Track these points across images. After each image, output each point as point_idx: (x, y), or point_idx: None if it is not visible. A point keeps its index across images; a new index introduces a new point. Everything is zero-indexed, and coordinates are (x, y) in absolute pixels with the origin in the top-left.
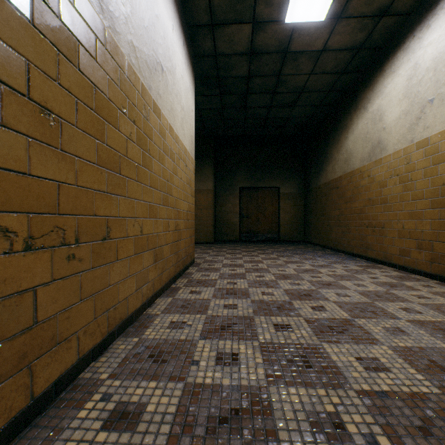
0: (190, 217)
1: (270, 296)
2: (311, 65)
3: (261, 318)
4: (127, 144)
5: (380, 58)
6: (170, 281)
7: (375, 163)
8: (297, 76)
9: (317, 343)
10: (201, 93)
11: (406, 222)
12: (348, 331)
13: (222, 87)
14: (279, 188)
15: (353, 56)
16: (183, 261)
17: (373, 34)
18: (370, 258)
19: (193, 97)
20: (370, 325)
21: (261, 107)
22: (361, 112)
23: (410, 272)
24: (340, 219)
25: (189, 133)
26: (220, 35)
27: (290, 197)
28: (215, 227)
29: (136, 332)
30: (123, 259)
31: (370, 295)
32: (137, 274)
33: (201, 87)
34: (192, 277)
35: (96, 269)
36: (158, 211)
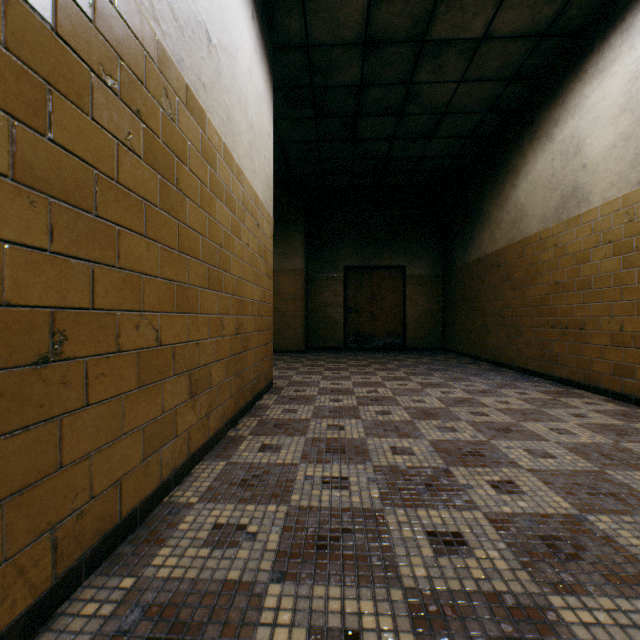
0: (266, 311)
1: (407, 457)
2: (462, 64)
3: (398, 515)
4: (118, 156)
5: (577, 50)
6: (225, 426)
7: (567, 223)
8: (438, 86)
9: (534, 594)
10: (284, 115)
11: (627, 319)
12: (587, 551)
13: (317, 105)
14: (405, 267)
15: (532, 49)
16: (251, 386)
17: (568, 8)
18: (558, 378)
19: (271, 115)
20: (626, 534)
21: (378, 139)
22: (541, 143)
23: (635, 405)
24: (504, 315)
25: (263, 172)
26: (315, 9)
27: (422, 282)
28: (306, 328)
29: (135, 558)
30: (106, 401)
31: (590, 453)
32: (146, 426)
33: (284, 104)
34: (267, 415)
35: (10, 436)
36: (199, 299)
